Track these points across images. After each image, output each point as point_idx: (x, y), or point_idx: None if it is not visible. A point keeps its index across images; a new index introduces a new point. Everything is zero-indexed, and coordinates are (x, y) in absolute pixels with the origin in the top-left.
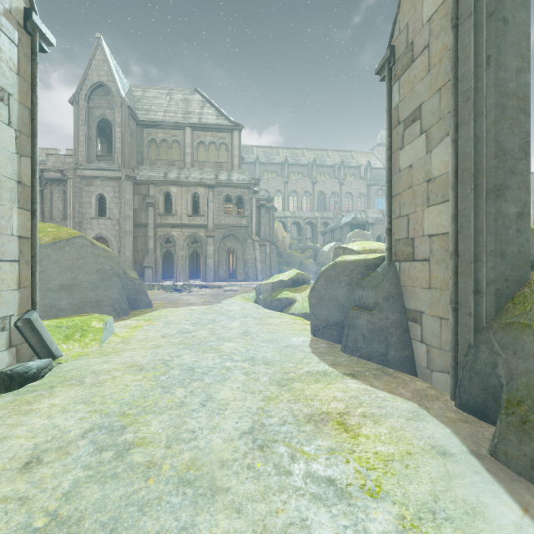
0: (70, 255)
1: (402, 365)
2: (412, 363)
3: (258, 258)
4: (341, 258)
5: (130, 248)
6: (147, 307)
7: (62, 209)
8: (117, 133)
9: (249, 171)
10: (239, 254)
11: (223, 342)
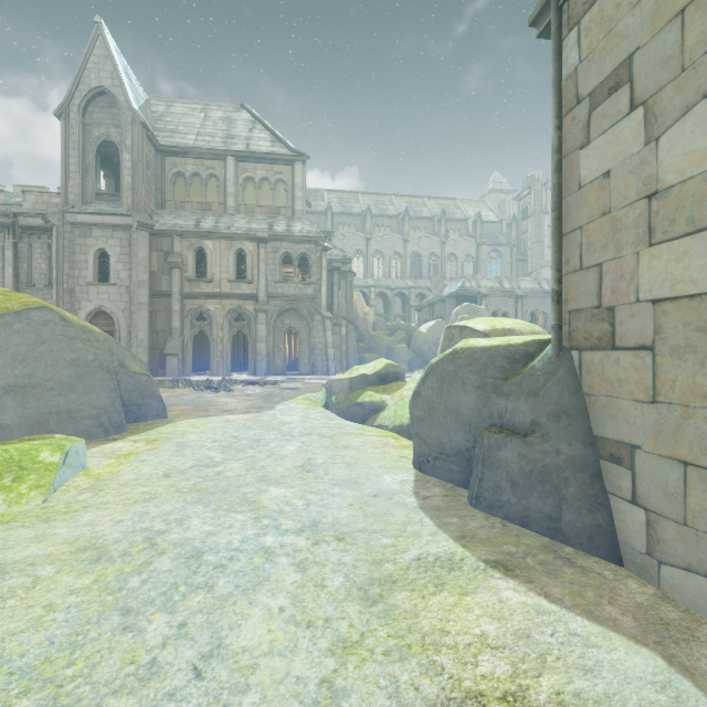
0: (23, 338)
1: (590, 540)
2: (611, 539)
3: (329, 342)
4: (465, 343)
5: (145, 327)
6: (158, 417)
7: (47, 270)
8: (126, 161)
9: (317, 224)
10: (303, 337)
11: (266, 486)
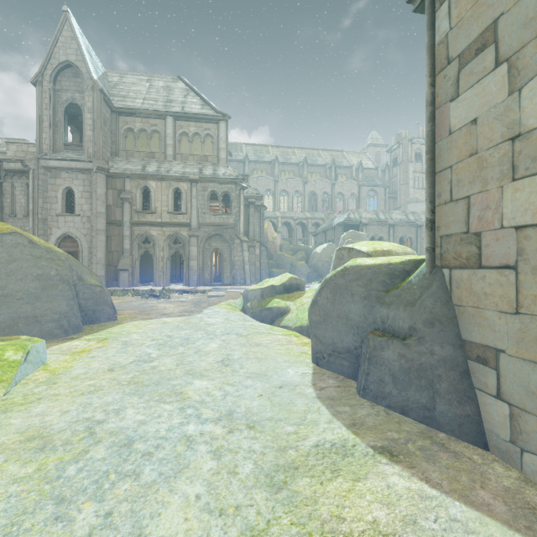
0: None
1: (460, 428)
2: (478, 427)
3: (246, 260)
4: (353, 261)
5: (103, 248)
6: (109, 320)
7: (25, 204)
8: (87, 119)
9: (237, 169)
10: (226, 256)
11: (192, 379)
